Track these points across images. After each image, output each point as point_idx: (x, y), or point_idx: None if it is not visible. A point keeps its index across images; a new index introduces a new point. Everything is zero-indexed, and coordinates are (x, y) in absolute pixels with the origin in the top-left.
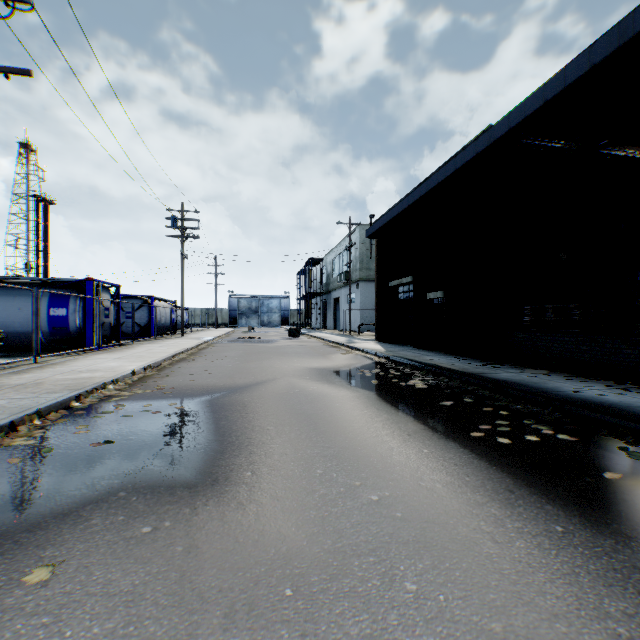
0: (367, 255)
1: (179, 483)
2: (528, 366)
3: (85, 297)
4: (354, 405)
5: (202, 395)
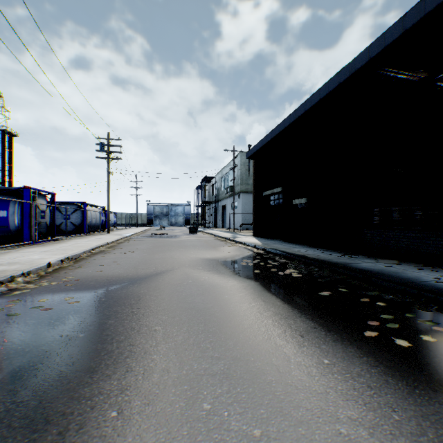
0: (246, 174)
1: (7, 441)
2: (378, 256)
3: (23, 202)
4: (242, 297)
5: (102, 287)
